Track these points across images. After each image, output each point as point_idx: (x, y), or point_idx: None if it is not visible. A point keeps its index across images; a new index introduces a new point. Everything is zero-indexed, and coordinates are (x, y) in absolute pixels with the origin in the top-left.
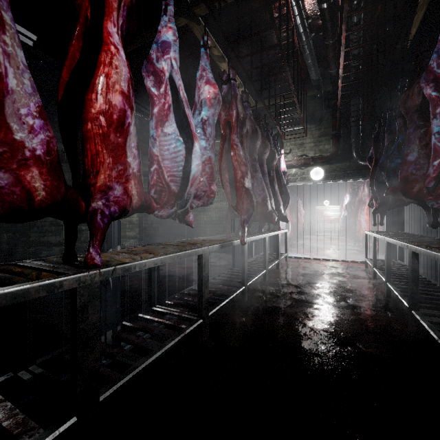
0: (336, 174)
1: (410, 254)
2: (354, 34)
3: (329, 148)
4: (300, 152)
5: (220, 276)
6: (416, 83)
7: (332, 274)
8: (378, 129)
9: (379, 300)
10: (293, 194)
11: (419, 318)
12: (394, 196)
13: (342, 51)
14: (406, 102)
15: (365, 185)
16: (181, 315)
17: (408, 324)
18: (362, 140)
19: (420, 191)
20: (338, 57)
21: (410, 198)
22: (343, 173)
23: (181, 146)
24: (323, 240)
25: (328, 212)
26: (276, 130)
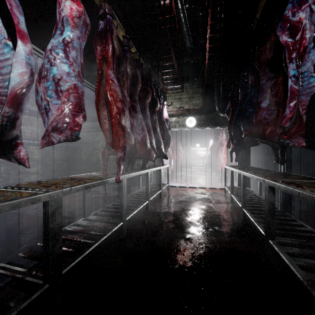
0: (204, 122)
1: (267, 188)
2: (217, 10)
3: (199, 102)
4: (178, 105)
5: (103, 211)
6: (268, 39)
7: (201, 200)
8: (234, 89)
9: (238, 224)
10: (175, 138)
11: (278, 250)
12: (250, 137)
13: (209, 8)
14: (260, 56)
15: (224, 132)
16: (24, 278)
17: (265, 251)
18: (222, 98)
19: (271, 132)
20: (206, 24)
21: (264, 138)
22: (209, 122)
23: (7, 53)
24: (195, 171)
25: (199, 152)
26: (160, 86)
